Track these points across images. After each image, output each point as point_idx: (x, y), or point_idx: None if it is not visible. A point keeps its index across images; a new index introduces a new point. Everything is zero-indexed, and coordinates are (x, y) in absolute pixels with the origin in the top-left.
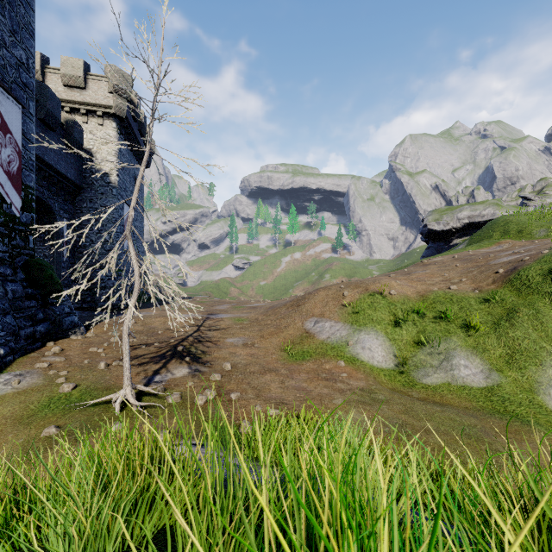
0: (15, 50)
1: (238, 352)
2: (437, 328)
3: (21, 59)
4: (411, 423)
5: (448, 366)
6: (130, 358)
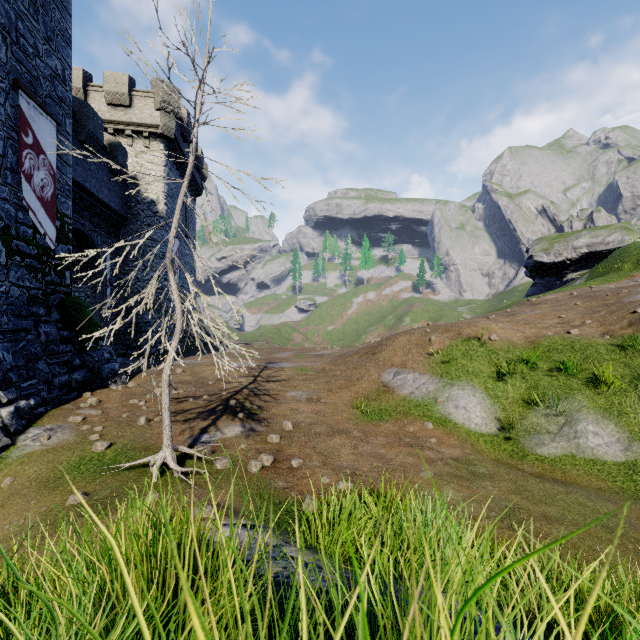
0: (50, 60)
1: (301, 408)
2: (554, 383)
3: (56, 71)
4: (526, 508)
5: (570, 432)
6: (175, 413)
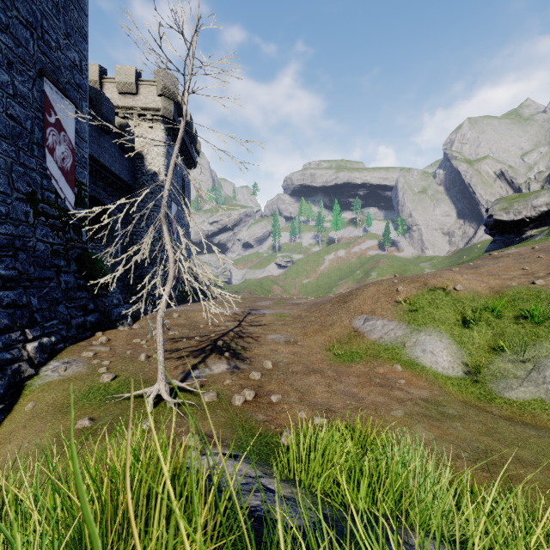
0: (69, 52)
1: (280, 349)
2: (521, 330)
3: (74, 61)
4: (498, 450)
5: (539, 378)
6: (170, 351)
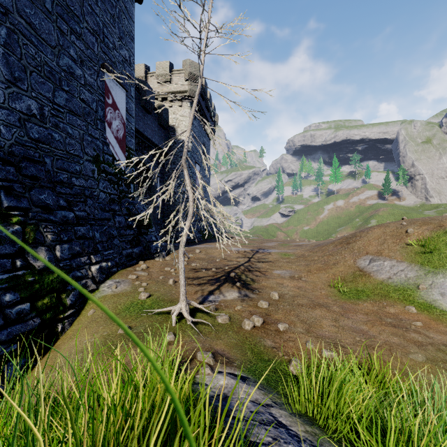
0: (122, 51)
1: (285, 283)
2: None
3: (125, 57)
4: None
5: None
6: (192, 278)
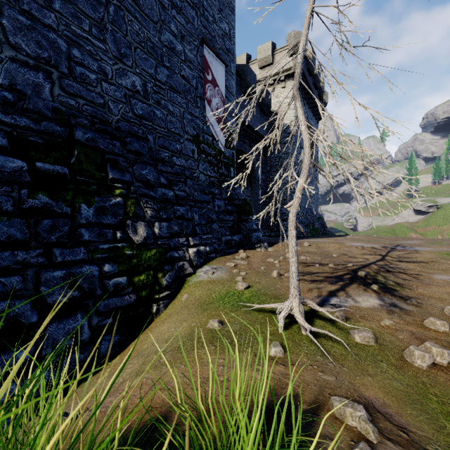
0: (221, 24)
1: None
2: None
3: (225, 31)
4: None
5: None
6: (302, 273)
